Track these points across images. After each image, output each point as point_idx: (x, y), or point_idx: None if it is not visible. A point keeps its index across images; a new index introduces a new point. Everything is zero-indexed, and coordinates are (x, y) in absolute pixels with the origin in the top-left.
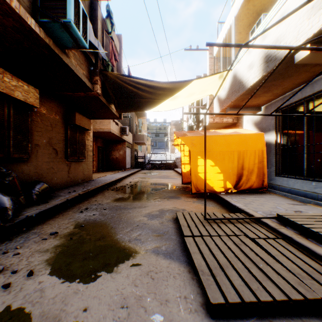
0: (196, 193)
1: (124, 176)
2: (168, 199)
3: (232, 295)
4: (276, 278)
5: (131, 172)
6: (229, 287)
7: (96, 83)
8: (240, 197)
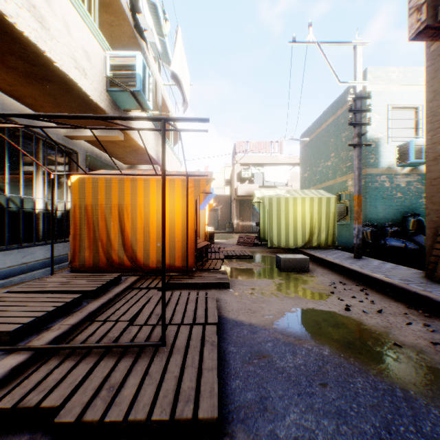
0: None
1: None
2: None
3: (202, 292)
4: (167, 296)
5: None
6: (201, 293)
7: None
8: None
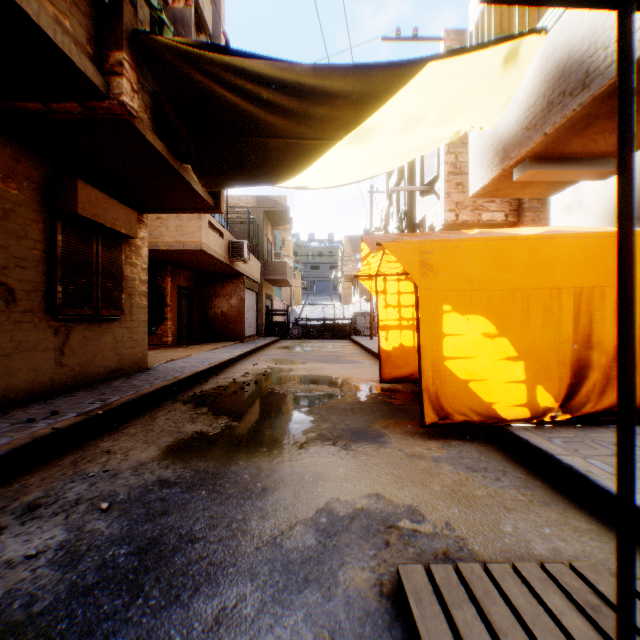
0: (437, 425)
1: (234, 356)
2: (348, 447)
3: None
4: None
5: (254, 345)
6: None
7: (119, 74)
8: (603, 448)
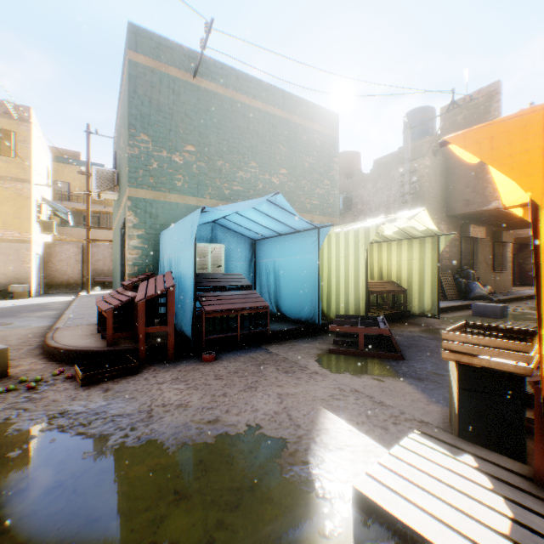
0: None
1: None
2: None
3: None
4: None
5: None
6: None
7: None
8: None
